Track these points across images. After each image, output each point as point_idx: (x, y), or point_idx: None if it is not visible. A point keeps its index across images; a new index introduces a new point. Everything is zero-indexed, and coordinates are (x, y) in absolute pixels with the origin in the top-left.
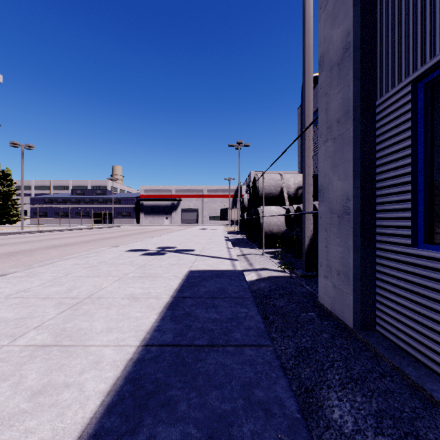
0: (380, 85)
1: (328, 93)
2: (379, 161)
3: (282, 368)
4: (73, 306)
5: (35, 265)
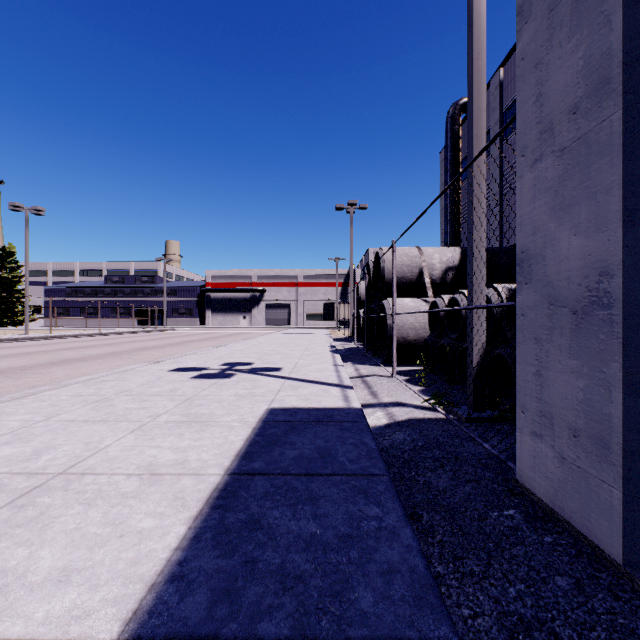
0: None
1: (543, 61)
2: None
3: None
4: (21, 498)
5: (4, 398)
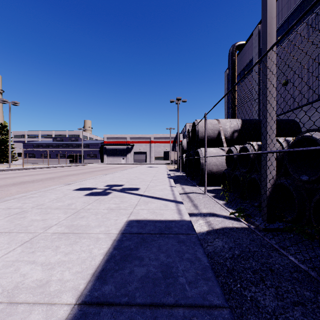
0: None
1: None
2: None
3: None
4: None
5: None
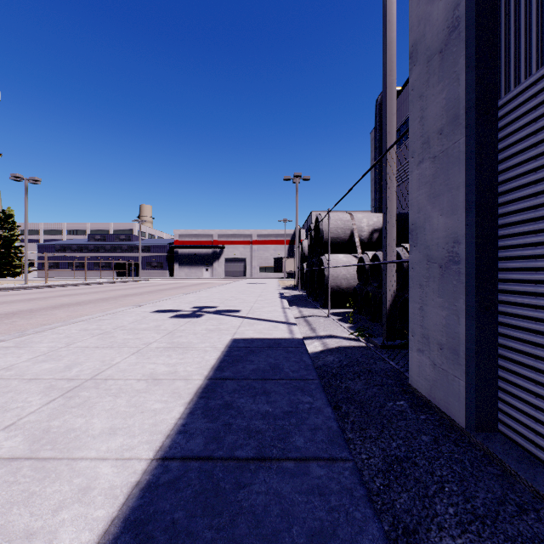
0: (506, 76)
1: (424, 95)
2: (505, 186)
3: (370, 501)
4: (68, 393)
5: (29, 331)
